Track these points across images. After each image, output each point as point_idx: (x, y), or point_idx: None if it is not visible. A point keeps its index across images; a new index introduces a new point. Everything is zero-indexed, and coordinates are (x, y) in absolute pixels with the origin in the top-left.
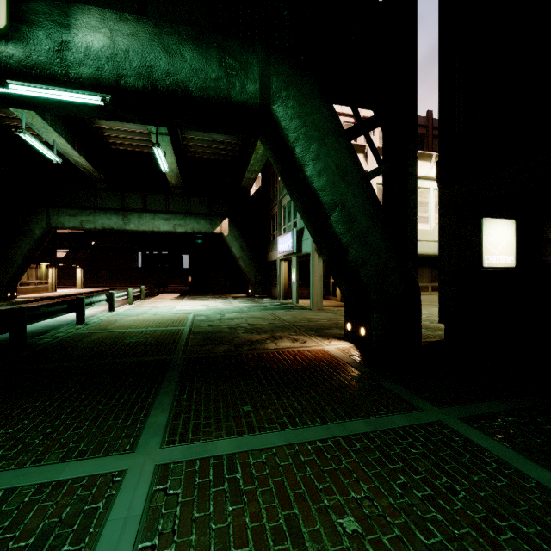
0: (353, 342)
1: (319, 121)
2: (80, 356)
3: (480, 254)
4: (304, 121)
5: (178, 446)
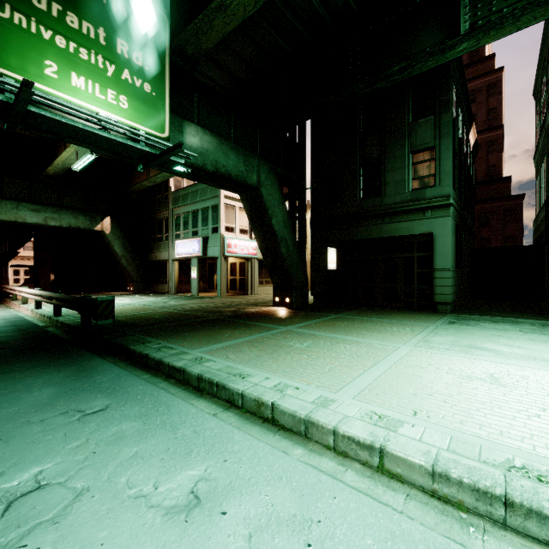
0: (281, 306)
1: (277, 197)
2: (159, 323)
3: (327, 263)
4: (272, 197)
5: (290, 326)
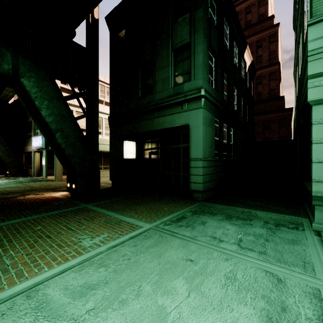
0: (70, 191)
1: (49, 91)
2: None
3: (123, 154)
4: (40, 90)
5: None
